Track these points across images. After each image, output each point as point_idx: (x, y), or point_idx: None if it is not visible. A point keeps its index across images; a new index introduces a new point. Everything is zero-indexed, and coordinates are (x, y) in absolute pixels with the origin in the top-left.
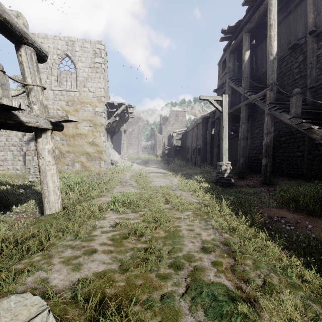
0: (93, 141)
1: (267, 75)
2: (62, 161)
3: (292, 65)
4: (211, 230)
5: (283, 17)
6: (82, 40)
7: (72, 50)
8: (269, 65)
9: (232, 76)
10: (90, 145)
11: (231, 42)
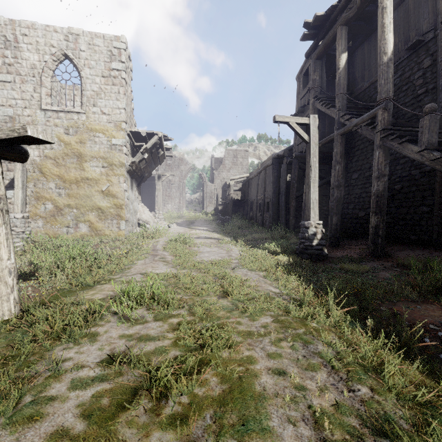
0: (108, 190)
1: (379, 86)
2: (58, 220)
3: (412, 74)
4: (325, 374)
5: (397, 2)
6: (90, 34)
7: (75, 49)
8: (381, 69)
9: (318, 94)
10: (103, 195)
11: (318, 42)
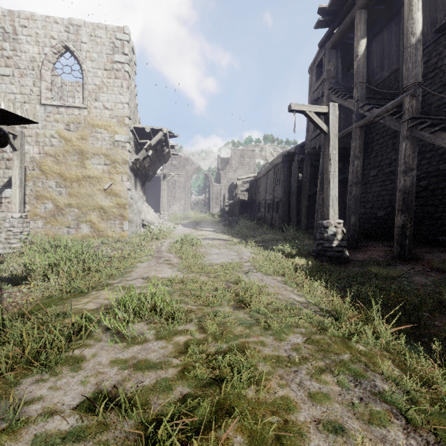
0: (110, 189)
1: (406, 71)
2: (58, 220)
3: (440, 59)
4: (404, 433)
5: None
6: (92, 25)
7: (76, 40)
8: (409, 52)
9: (333, 85)
10: (105, 194)
11: (333, 30)
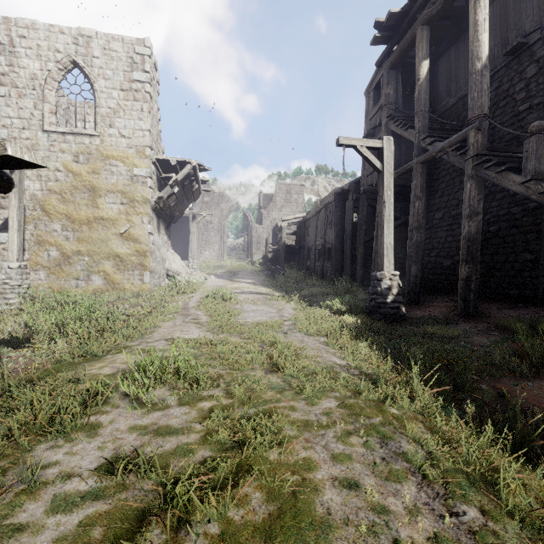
0: (128, 233)
1: (471, 100)
2: (65, 271)
3: (512, 85)
4: (414, 487)
5: None
6: (106, 36)
7: (87, 54)
8: (474, 79)
9: (393, 112)
10: (122, 239)
11: (392, 47)
